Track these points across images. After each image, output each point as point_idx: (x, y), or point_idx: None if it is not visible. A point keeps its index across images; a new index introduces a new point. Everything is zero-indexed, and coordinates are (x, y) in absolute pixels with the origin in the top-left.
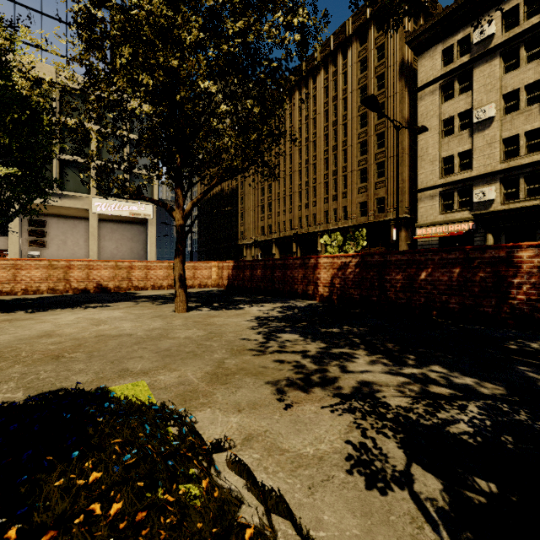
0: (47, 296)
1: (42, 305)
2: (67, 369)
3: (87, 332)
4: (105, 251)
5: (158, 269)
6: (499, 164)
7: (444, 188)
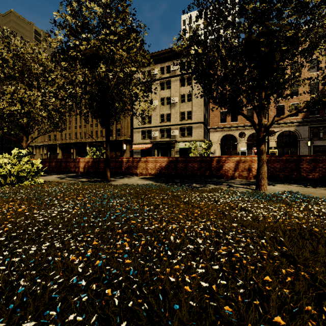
0: None
1: None
2: None
3: None
4: None
5: None
6: (159, 123)
7: (142, 129)
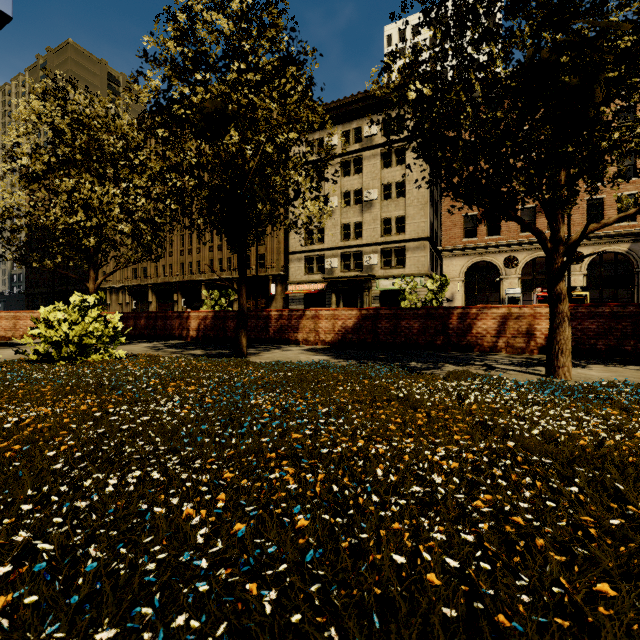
0: None
1: None
2: None
3: None
4: None
5: (28, 319)
6: (340, 242)
7: (307, 254)
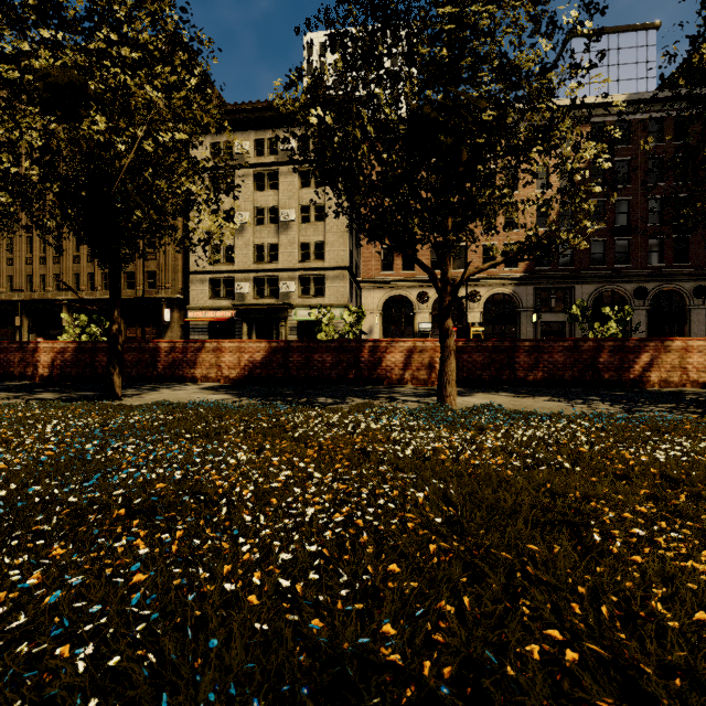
0: None
1: None
2: None
3: None
4: None
5: None
6: (252, 265)
7: (213, 275)
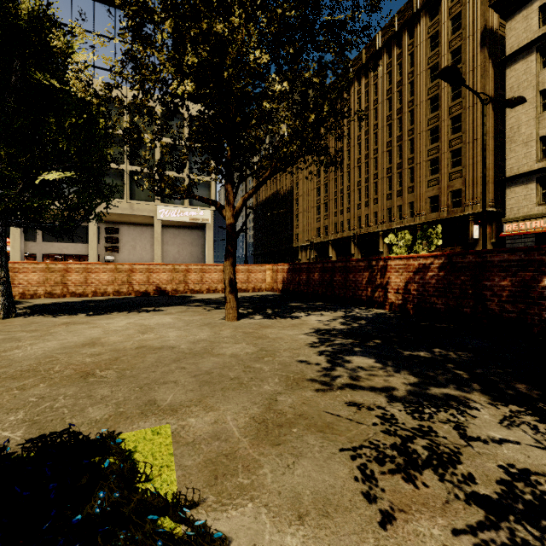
0: (112, 298)
1: (103, 308)
2: (88, 394)
3: (130, 341)
4: (168, 256)
5: (212, 272)
6: None
7: (543, 173)
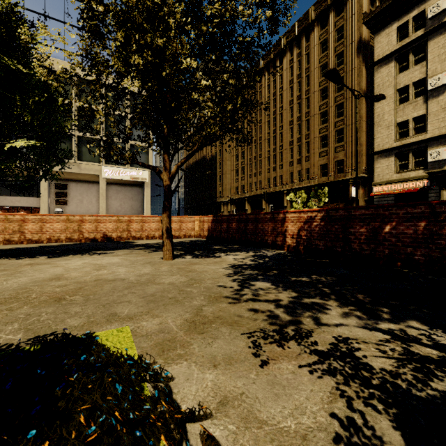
0: (65, 244)
1: (59, 252)
2: (64, 311)
3: (89, 276)
4: (112, 208)
5: (151, 222)
6: None
7: (399, 150)
